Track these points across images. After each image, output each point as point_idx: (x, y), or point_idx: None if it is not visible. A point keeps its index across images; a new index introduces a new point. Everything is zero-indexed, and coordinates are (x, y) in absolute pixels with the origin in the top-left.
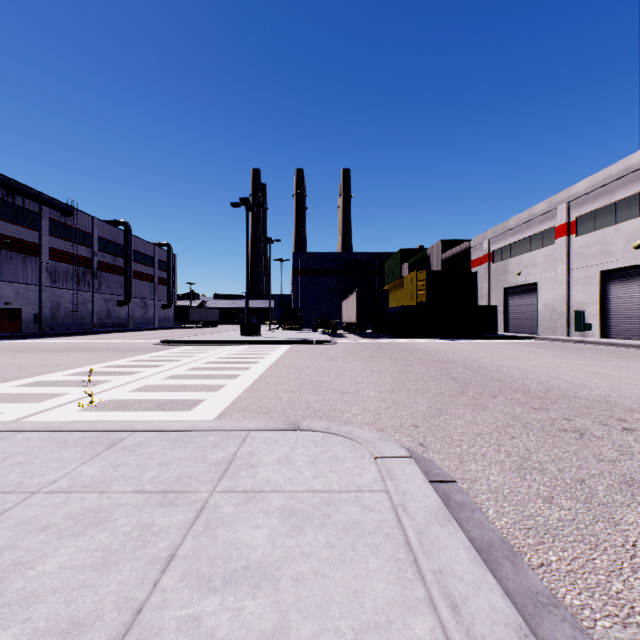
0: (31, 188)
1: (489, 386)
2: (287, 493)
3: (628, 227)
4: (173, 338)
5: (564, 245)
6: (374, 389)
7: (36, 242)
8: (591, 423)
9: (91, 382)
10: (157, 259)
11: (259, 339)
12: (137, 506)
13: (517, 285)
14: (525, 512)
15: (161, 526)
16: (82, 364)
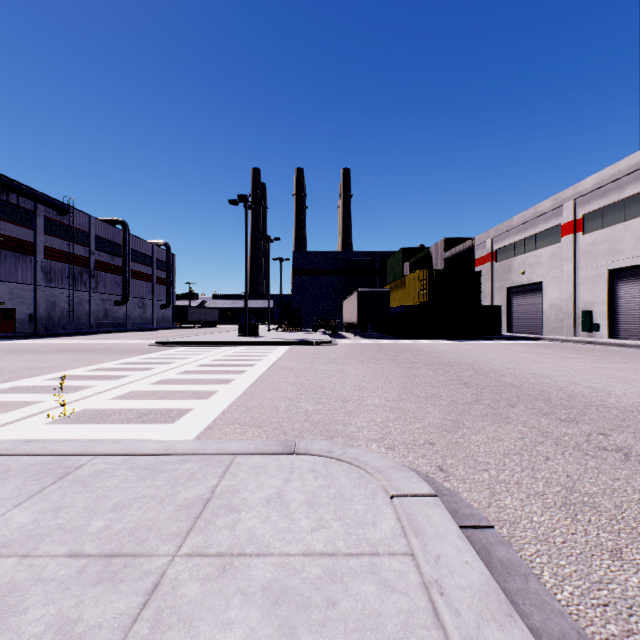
0: (26, 186)
1: (505, 392)
2: (276, 558)
3: (638, 224)
4: (169, 339)
5: (570, 243)
6: (379, 396)
7: (31, 241)
8: (632, 439)
9: (72, 388)
10: (155, 258)
11: (257, 340)
12: (64, 583)
13: (521, 284)
14: (592, 575)
15: (88, 624)
16: (68, 367)
